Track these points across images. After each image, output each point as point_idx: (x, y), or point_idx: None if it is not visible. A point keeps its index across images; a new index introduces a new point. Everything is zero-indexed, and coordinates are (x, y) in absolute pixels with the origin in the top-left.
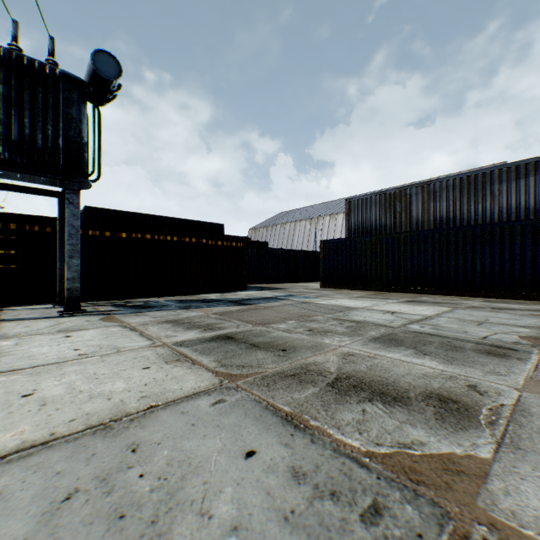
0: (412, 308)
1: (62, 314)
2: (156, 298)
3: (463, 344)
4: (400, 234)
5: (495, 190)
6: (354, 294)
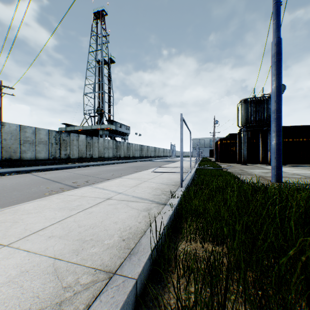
0: None
1: (268, 165)
2: (295, 164)
3: None
4: None
5: None
6: None
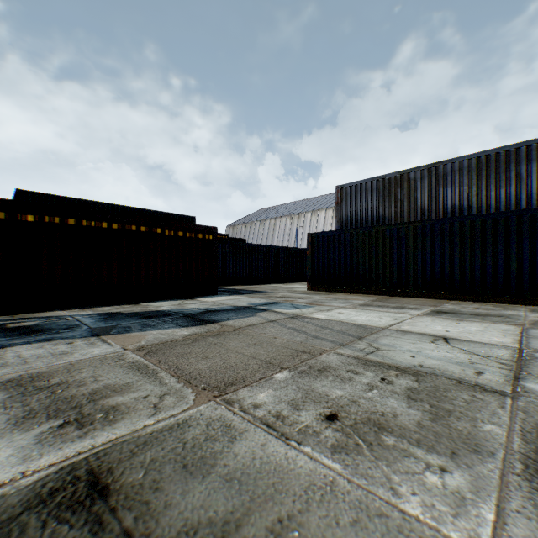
0: (460, 327)
1: None
2: (79, 310)
3: None
4: (408, 225)
5: (523, 171)
6: (355, 301)
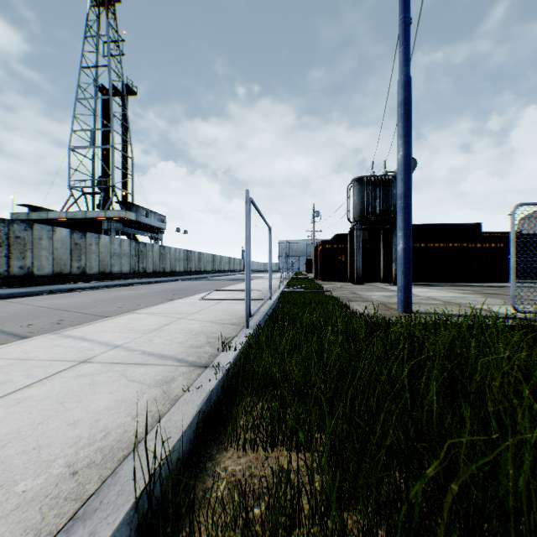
0: None
1: (393, 285)
2: (430, 283)
3: None
4: None
5: None
6: None
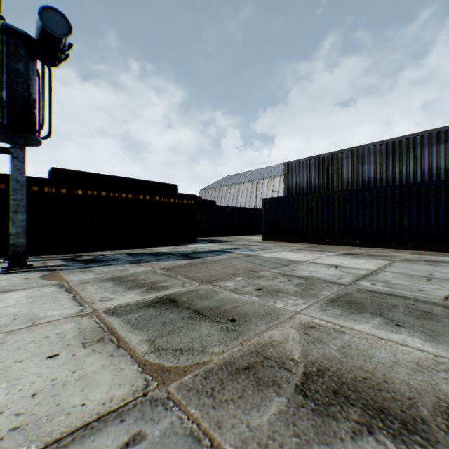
0: (352, 261)
1: (4, 270)
2: (110, 251)
3: (431, 308)
4: (334, 193)
5: (418, 154)
6: (294, 247)
